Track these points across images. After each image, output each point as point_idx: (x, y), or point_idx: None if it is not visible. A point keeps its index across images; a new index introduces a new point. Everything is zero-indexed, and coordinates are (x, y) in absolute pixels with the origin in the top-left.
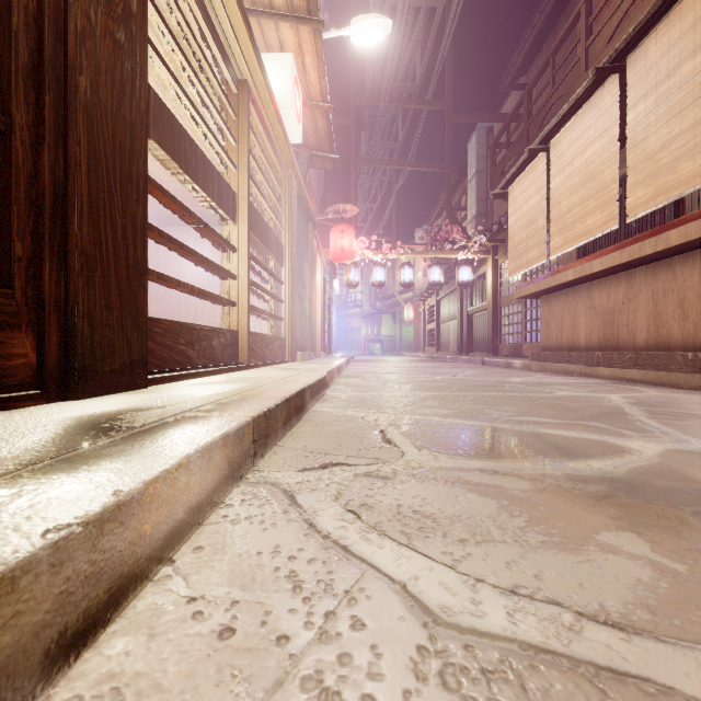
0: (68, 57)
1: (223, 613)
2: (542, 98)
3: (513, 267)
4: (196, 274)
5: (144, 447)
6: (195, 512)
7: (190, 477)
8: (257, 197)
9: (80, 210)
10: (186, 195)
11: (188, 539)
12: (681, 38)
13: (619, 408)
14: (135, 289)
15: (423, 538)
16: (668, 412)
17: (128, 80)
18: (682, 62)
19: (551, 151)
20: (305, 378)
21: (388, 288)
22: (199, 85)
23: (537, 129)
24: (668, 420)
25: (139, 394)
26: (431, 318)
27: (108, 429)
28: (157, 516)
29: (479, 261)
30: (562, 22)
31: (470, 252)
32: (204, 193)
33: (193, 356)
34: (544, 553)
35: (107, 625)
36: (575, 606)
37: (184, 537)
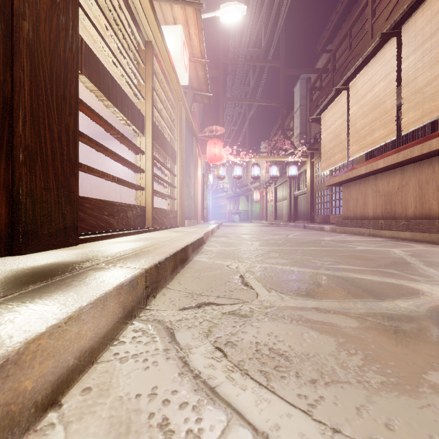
0: (14, 6)
1: None
2: (342, 58)
3: (324, 166)
4: (121, 170)
5: (45, 299)
6: (88, 354)
7: (81, 326)
8: (159, 119)
9: (24, 118)
10: (114, 119)
11: (80, 379)
12: None
13: (402, 258)
14: (68, 176)
15: (279, 378)
16: (437, 261)
17: (63, 29)
18: None
19: (350, 90)
20: (188, 238)
21: (243, 180)
22: (118, 42)
23: (339, 78)
24: None
25: (69, 250)
26: (270, 199)
27: (25, 282)
28: (41, 369)
29: (301, 162)
30: (355, 9)
31: (296, 156)
32: (121, 114)
33: (113, 223)
34: (387, 396)
35: None
36: None
37: (75, 378)
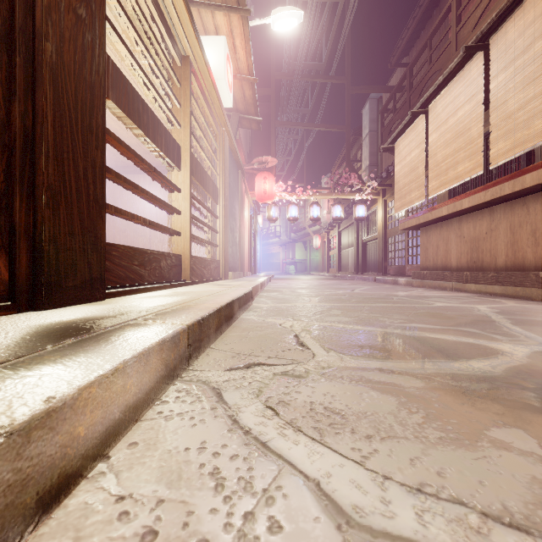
0: (36, 26)
1: (148, 514)
2: (421, 73)
3: (398, 205)
4: (150, 211)
5: (87, 353)
6: (132, 410)
7: (126, 379)
8: (197, 149)
9: (46, 153)
10: (142, 149)
11: (125, 435)
12: (535, 21)
13: (487, 316)
14: (94, 220)
15: (333, 434)
16: (527, 319)
17: (89, 48)
18: (535, 41)
19: (429, 114)
20: (234, 292)
21: (300, 222)
22: (150, 58)
23: (417, 98)
24: (529, 326)
25: (97, 305)
26: (333, 245)
27: (60, 336)
28: (91, 418)
29: (371, 201)
30: (436, 14)
31: (364, 194)
32: (154, 144)
33: (145, 274)
34: (443, 449)
35: (35, 528)
36: (479, 506)
37: (121, 433)
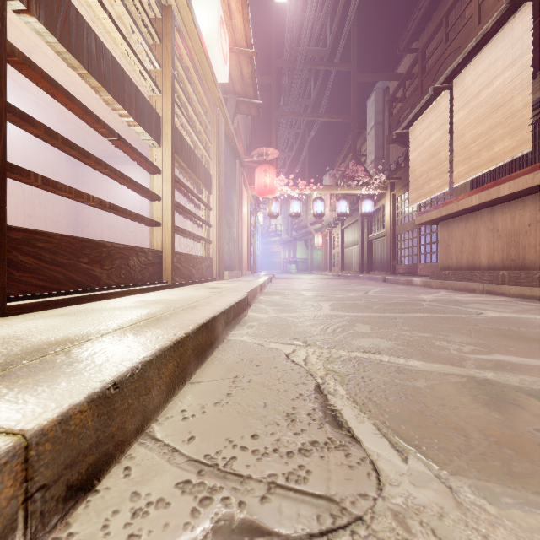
0: None
1: None
2: (433, 58)
3: (414, 197)
4: (141, 205)
5: None
6: None
7: None
8: (184, 125)
9: None
10: (130, 135)
11: None
12: None
13: None
14: None
15: None
16: None
17: None
18: None
19: (454, 89)
20: (221, 300)
21: (301, 221)
22: None
23: (431, 81)
24: None
25: None
26: (336, 244)
27: None
28: None
29: (378, 196)
30: None
31: (371, 188)
32: (118, 104)
33: (101, 276)
34: None
35: None
36: None
37: None
